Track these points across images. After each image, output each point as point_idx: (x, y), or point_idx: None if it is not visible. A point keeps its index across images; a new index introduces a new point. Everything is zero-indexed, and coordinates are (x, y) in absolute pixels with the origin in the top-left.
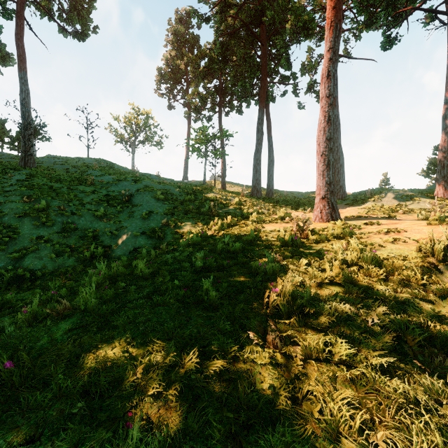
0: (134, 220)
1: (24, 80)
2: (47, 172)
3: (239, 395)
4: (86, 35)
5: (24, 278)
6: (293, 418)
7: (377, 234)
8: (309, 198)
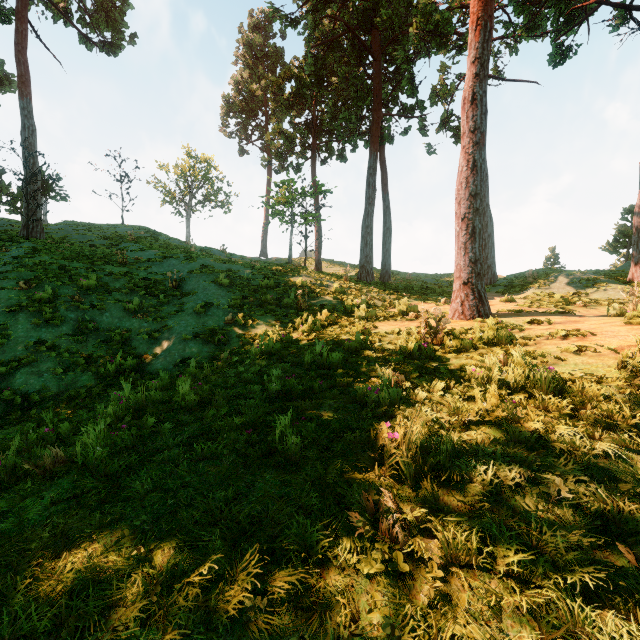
0: (183, 317)
1: (28, 112)
2: (60, 245)
3: (328, 639)
4: (119, 46)
5: (12, 405)
6: None
7: (550, 339)
8: (442, 283)
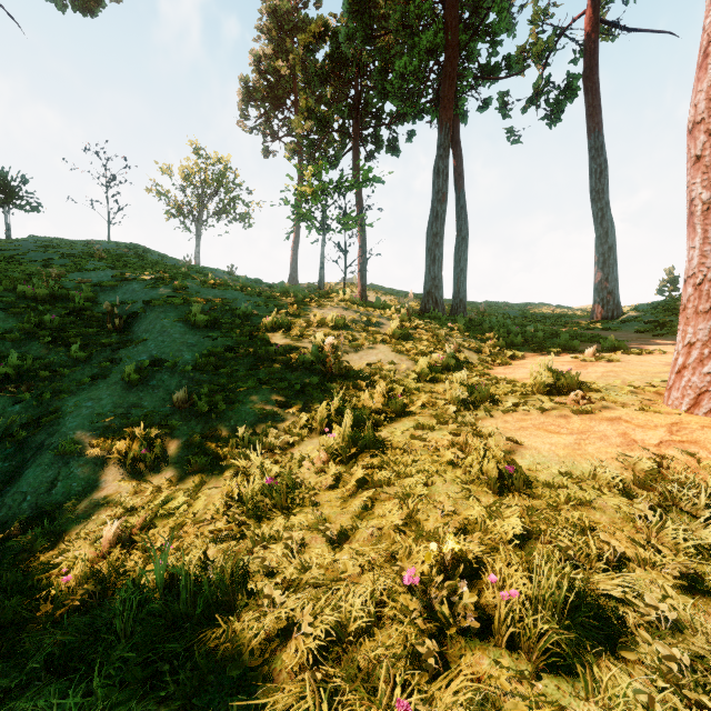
0: (97, 390)
1: None
2: None
3: None
4: (97, 2)
5: None
6: None
7: None
8: (531, 316)
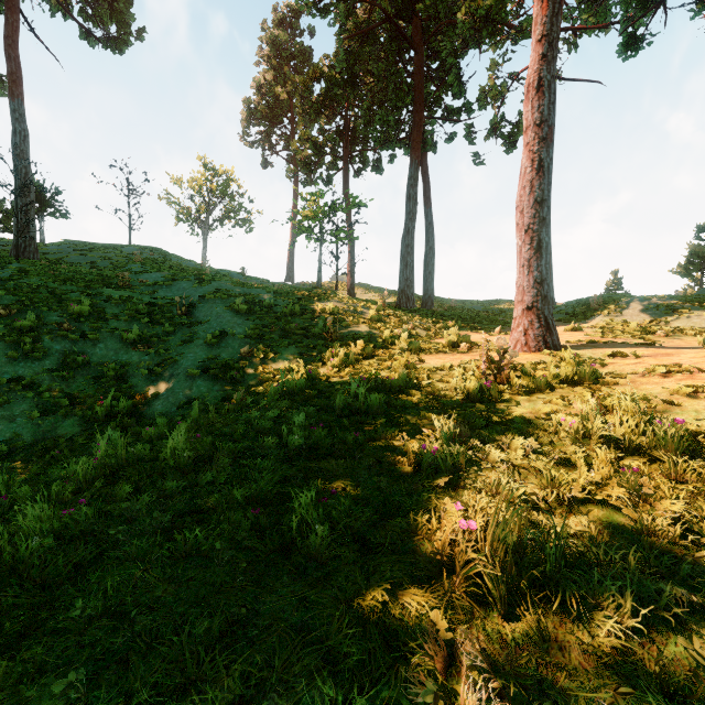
0: (192, 348)
1: (19, 115)
2: (55, 267)
3: None
4: (125, 42)
5: None
6: None
7: (646, 377)
8: (491, 311)
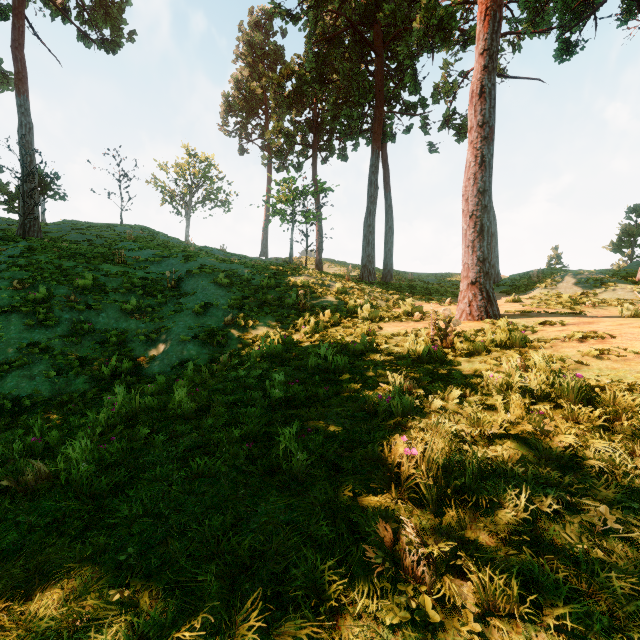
0: (182, 317)
1: (25, 109)
2: (58, 245)
3: None
4: (118, 44)
5: (1, 410)
6: None
7: (566, 342)
8: (444, 283)
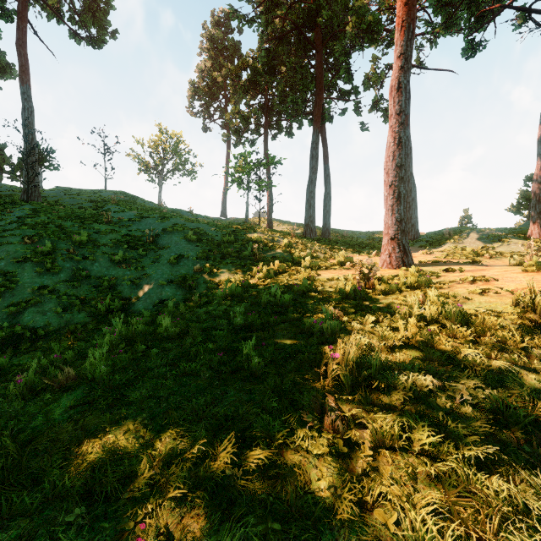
0: (159, 266)
1: (27, 96)
2: (55, 207)
3: (288, 497)
4: (103, 41)
5: (22, 337)
6: (361, 531)
7: (461, 284)
8: (373, 239)
